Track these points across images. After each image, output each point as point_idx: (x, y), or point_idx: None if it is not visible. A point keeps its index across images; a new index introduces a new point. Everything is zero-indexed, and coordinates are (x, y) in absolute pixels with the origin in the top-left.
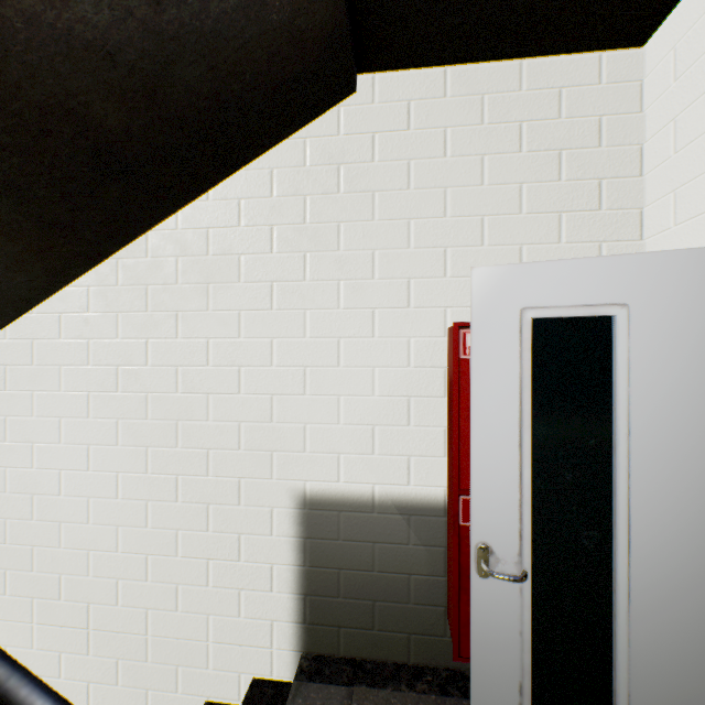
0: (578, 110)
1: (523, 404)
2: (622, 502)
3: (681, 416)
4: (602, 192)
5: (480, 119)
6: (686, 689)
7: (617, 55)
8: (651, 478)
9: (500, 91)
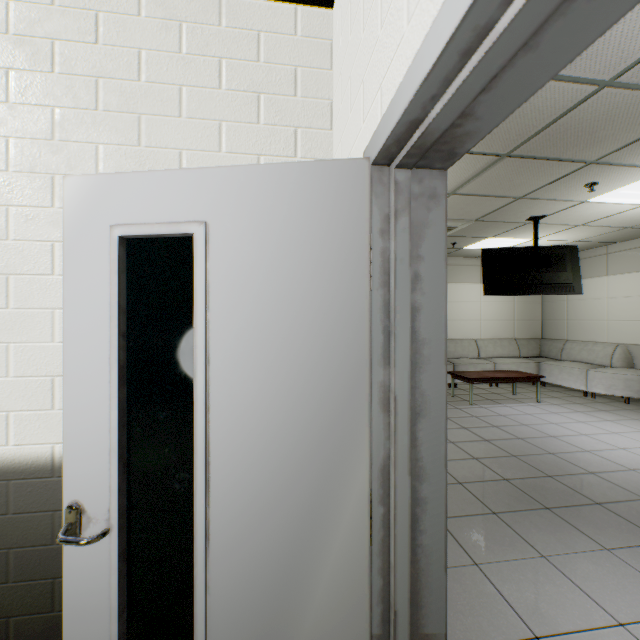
0: (276, 57)
1: (111, 336)
2: (201, 438)
3: (253, 342)
4: (298, 140)
5: (179, 47)
6: (257, 628)
7: (311, 11)
8: (228, 409)
9: (200, 22)
